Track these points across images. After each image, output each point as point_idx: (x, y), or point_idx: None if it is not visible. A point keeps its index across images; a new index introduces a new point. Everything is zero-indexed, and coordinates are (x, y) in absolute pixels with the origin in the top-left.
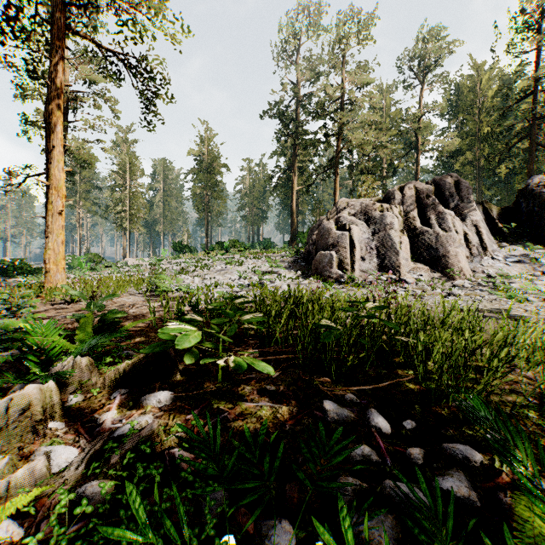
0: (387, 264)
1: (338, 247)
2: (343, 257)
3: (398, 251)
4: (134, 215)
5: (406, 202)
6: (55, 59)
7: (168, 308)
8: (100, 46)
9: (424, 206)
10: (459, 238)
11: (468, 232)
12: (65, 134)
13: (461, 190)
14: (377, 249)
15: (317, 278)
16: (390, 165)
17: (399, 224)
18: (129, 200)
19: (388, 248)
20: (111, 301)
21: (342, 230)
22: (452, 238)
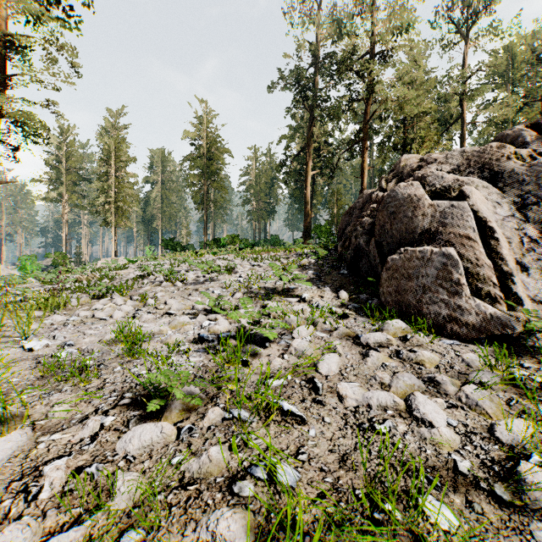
0: None
1: (447, 236)
2: (470, 262)
3: None
4: (120, 208)
5: None
6: None
7: None
8: None
9: None
10: None
11: None
12: (1, 91)
13: None
14: None
15: (404, 316)
16: None
17: None
18: (114, 190)
19: None
20: None
21: (440, 200)
22: None
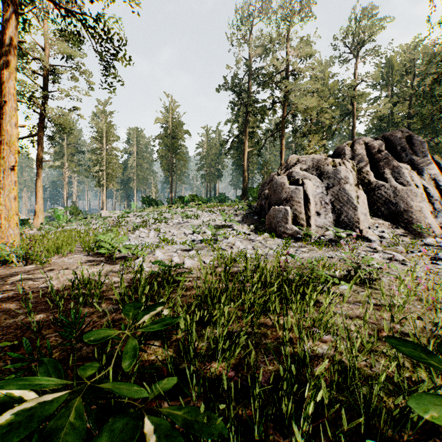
0: (344, 219)
1: (292, 202)
2: (298, 212)
3: (355, 206)
4: (110, 174)
5: (358, 157)
6: (7, 13)
7: (78, 290)
8: (57, 5)
9: (376, 161)
10: (419, 192)
11: (427, 185)
12: (44, 102)
13: (414, 144)
14: (332, 204)
15: (271, 233)
16: (329, 129)
17: (353, 178)
18: (105, 161)
19: (344, 202)
20: (48, 262)
21: (295, 184)
22: (412, 192)
